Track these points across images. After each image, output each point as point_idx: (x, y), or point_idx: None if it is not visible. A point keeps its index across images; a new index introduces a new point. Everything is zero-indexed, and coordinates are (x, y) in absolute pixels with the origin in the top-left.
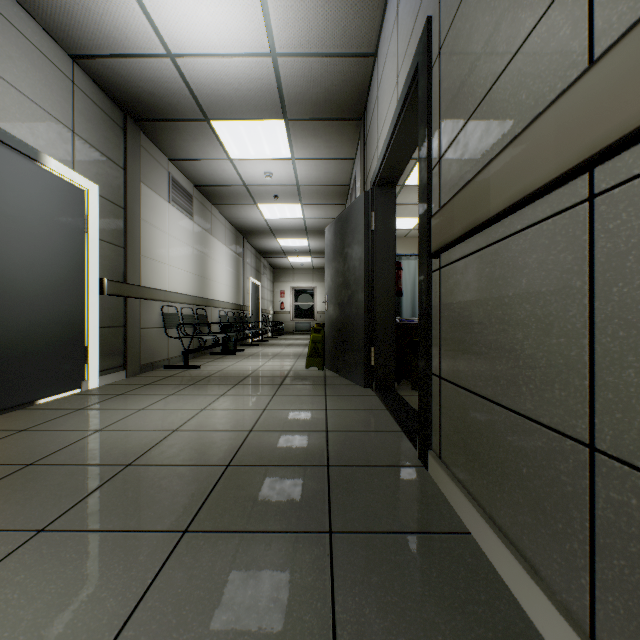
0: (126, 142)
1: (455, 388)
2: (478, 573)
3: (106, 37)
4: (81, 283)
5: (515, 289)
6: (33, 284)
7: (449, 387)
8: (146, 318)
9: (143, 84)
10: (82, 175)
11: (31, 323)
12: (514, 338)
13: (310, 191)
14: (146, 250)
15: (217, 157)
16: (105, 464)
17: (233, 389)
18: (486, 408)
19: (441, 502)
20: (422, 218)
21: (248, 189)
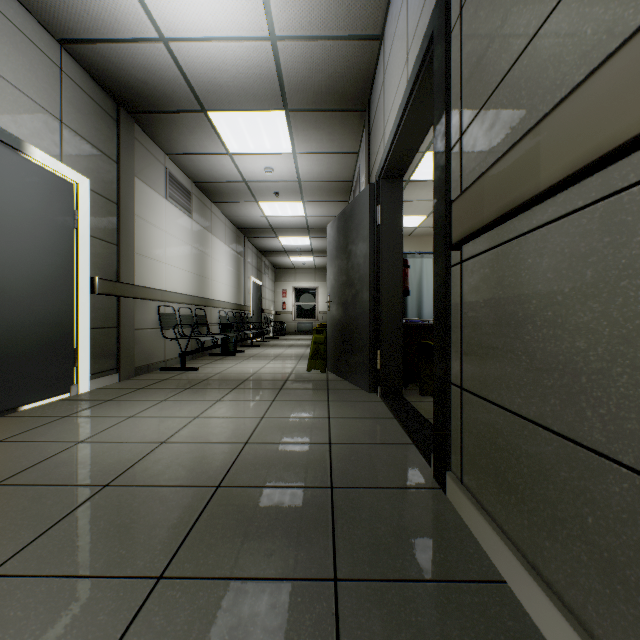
0: (119, 134)
1: (482, 402)
2: None
3: (94, 19)
4: (70, 282)
5: (574, 283)
6: (15, 282)
7: (474, 401)
8: (141, 318)
9: (136, 72)
10: (71, 168)
11: (13, 324)
12: (573, 346)
13: (312, 187)
14: (141, 248)
15: (215, 151)
16: (80, 484)
17: (230, 394)
18: (528, 431)
19: (466, 537)
20: (439, 205)
21: (248, 185)
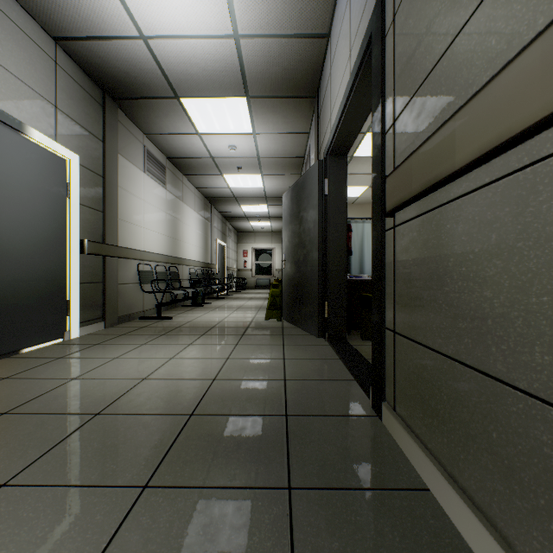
0: (105, 117)
1: (411, 343)
2: (442, 537)
3: (84, 20)
4: (63, 243)
5: (482, 245)
6: (18, 244)
7: (404, 342)
8: (123, 275)
9: (119, 64)
10: (64, 146)
11: (16, 279)
12: (481, 296)
13: (269, 162)
14: (123, 214)
15: (187, 132)
16: (75, 413)
17: (200, 339)
18: (447, 366)
19: (397, 455)
20: (376, 180)
21: (214, 161)
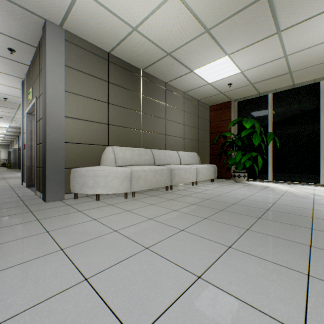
0: None
1: None
2: None
3: None
4: None
5: None
6: None
7: None
8: None
9: None
10: None
11: None
12: None
13: (7, 138)
14: None
15: None
16: None
17: None
18: None
19: None
20: None
21: None
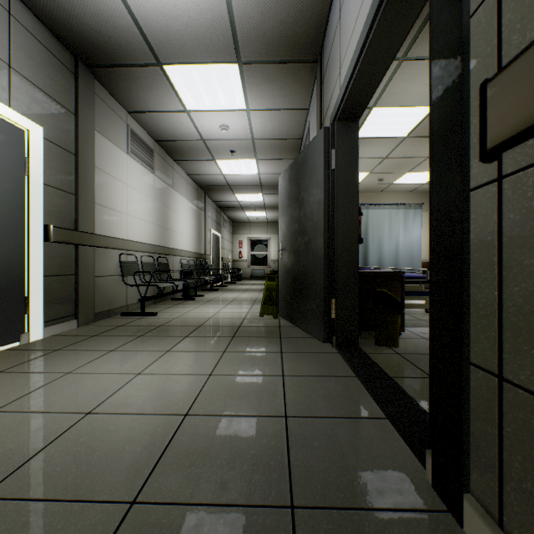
0: (77, 87)
1: None
2: None
3: None
4: (19, 229)
5: None
6: None
7: None
8: (102, 266)
9: (88, 19)
10: (21, 114)
11: None
12: None
13: (264, 145)
14: (102, 198)
15: (174, 109)
16: None
17: (181, 343)
18: None
19: None
20: (444, 106)
21: (206, 144)
